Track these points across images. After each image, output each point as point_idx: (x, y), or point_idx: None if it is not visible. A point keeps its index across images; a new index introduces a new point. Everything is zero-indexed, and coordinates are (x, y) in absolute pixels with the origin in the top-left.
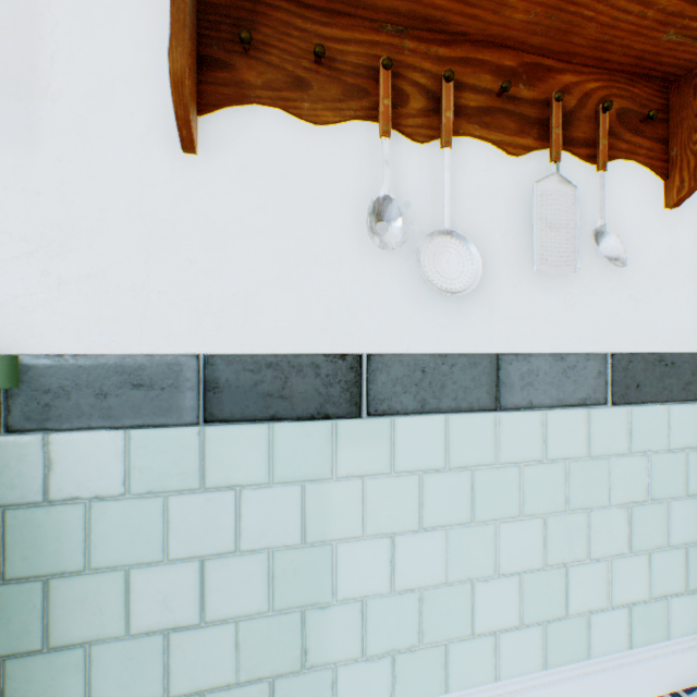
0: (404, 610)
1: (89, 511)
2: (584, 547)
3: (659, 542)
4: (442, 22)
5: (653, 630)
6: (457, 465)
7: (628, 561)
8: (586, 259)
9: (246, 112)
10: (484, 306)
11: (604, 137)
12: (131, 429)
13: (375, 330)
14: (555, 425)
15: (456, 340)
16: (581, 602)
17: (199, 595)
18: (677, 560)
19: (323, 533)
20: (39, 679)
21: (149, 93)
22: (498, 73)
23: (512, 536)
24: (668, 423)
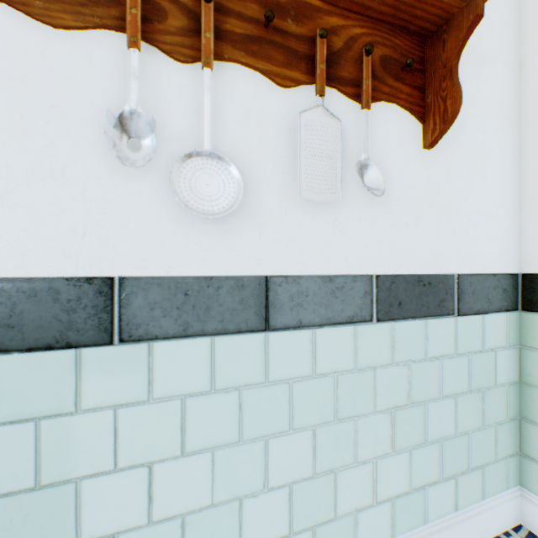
0: None
1: None
2: (352, 452)
3: (418, 440)
4: None
5: (414, 517)
6: (225, 386)
7: (392, 459)
8: (354, 189)
9: None
10: (253, 230)
11: (368, 78)
12: None
13: (129, 252)
14: (325, 342)
15: (224, 262)
16: (349, 503)
17: None
18: (434, 453)
19: (65, 471)
20: None
21: None
22: (266, 4)
23: (282, 450)
24: (426, 335)
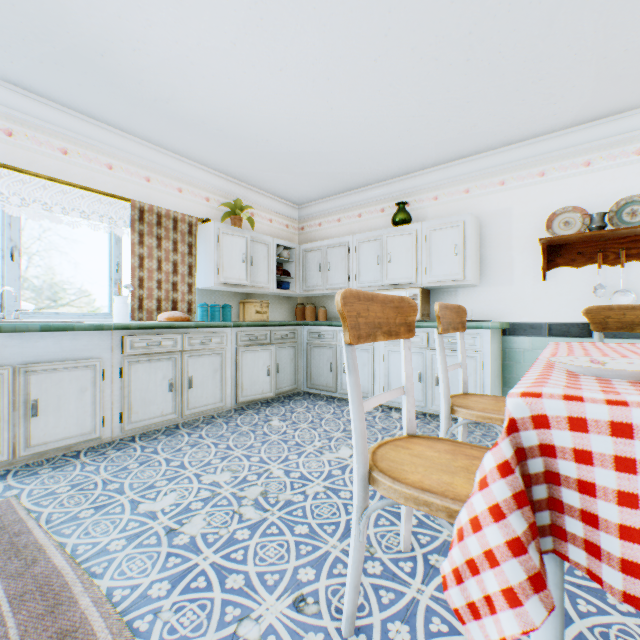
0: None
1: (522, 352)
2: None
3: None
4: (618, 236)
5: None
6: None
7: None
8: None
9: (557, 269)
10: None
11: None
12: (530, 337)
13: None
14: None
15: None
16: None
17: None
18: None
19: None
20: (512, 381)
21: (534, 270)
22: None
23: None
24: None
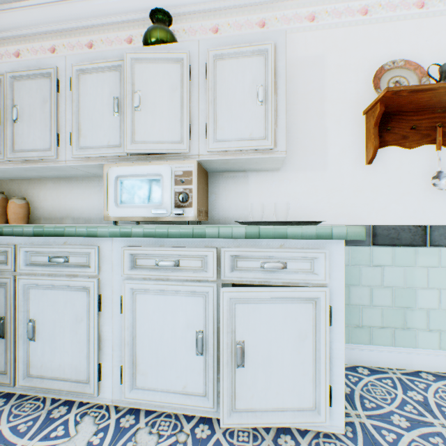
0: (444, 317)
1: None
2: None
3: None
4: None
5: None
6: None
7: None
8: None
9: (384, 149)
10: None
11: None
12: (350, 246)
13: (431, 217)
14: None
15: None
16: None
17: (370, 297)
18: None
19: (411, 284)
20: None
21: (355, 149)
22: None
23: None
24: None
